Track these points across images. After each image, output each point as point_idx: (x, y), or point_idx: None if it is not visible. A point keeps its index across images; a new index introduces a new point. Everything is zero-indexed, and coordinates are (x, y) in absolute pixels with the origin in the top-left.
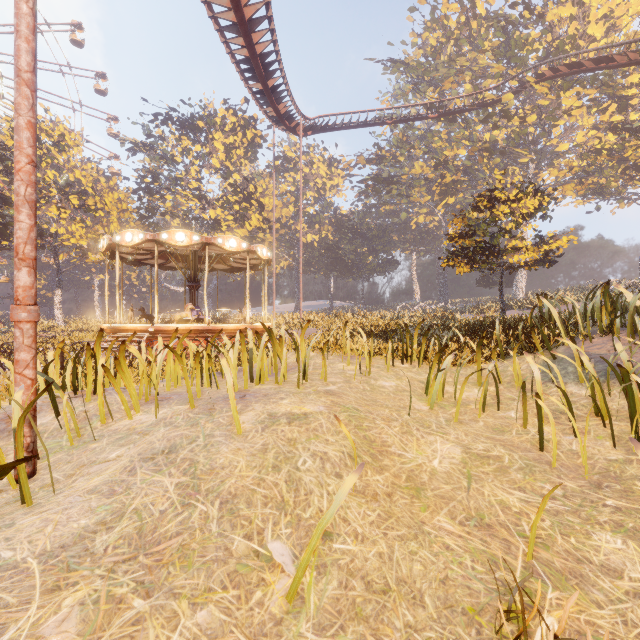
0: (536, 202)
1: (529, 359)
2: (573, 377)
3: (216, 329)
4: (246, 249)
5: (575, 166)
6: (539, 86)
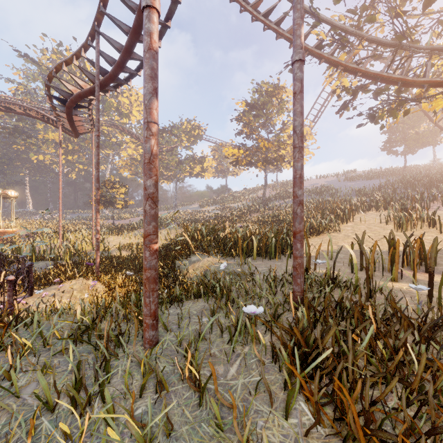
0: (124, 190)
1: (136, 232)
2: (139, 235)
3: (6, 231)
4: (16, 195)
5: (128, 162)
6: (118, 132)
